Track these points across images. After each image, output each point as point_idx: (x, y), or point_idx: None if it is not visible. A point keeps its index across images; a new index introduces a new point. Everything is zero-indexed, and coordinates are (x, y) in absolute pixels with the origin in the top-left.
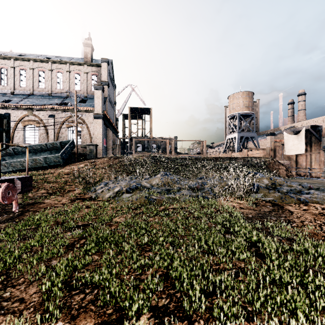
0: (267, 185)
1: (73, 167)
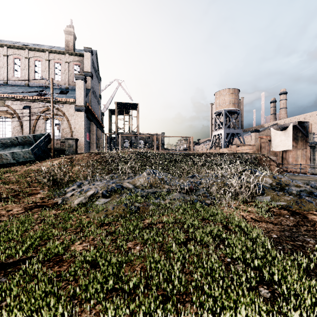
0: (271, 184)
1: (41, 164)
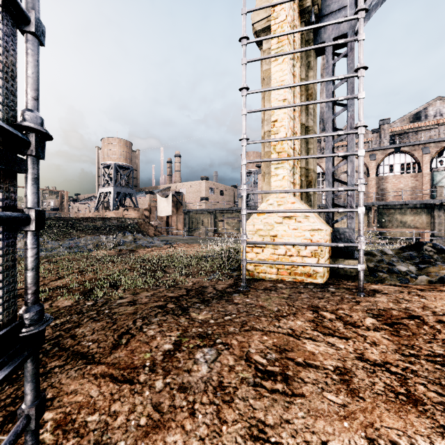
0: (131, 240)
1: None
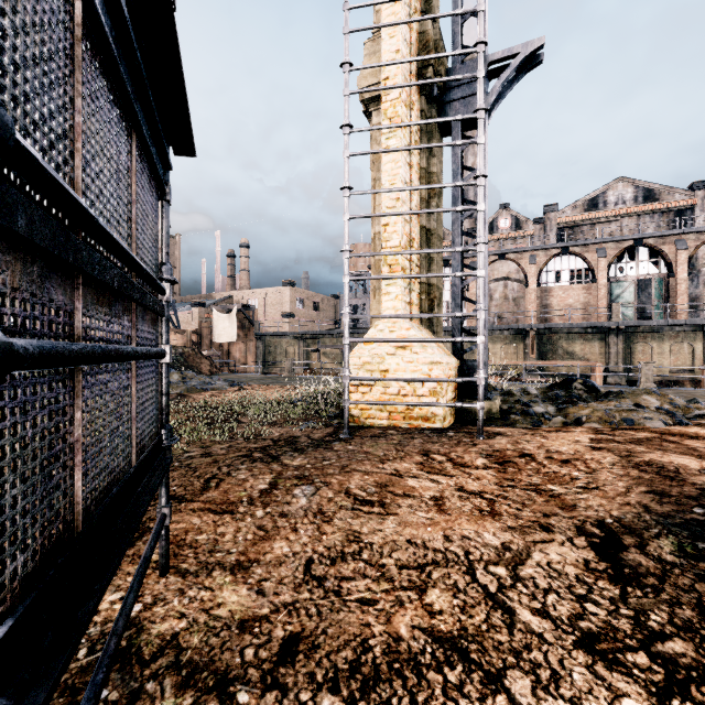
0: (178, 380)
1: None
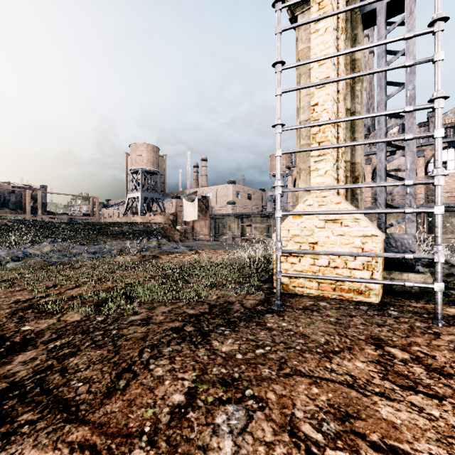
0: (156, 245)
1: None
